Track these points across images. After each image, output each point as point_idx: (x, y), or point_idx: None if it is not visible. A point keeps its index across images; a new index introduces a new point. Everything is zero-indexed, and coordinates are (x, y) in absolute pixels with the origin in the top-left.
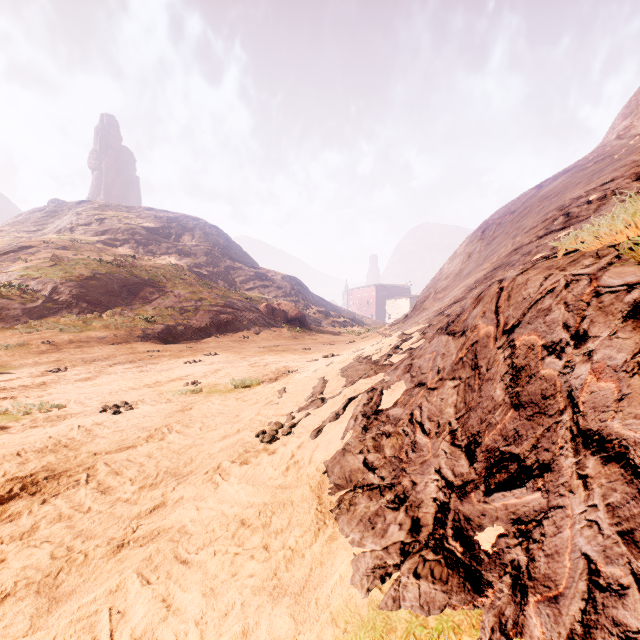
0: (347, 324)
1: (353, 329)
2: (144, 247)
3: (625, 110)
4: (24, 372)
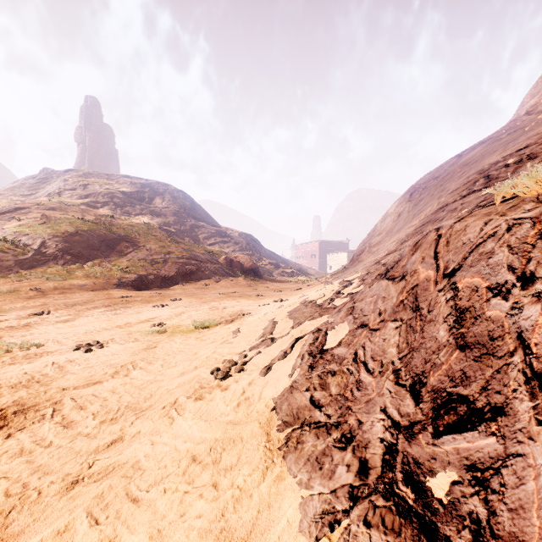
0: (294, 274)
1: (299, 278)
2: (121, 208)
3: (533, 90)
4: (12, 315)
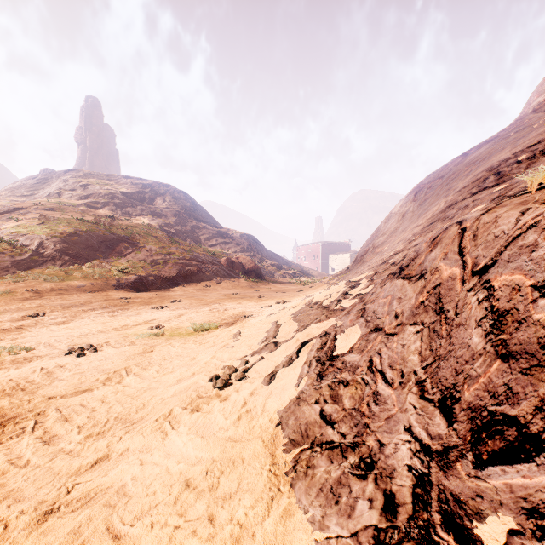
0: (296, 275)
1: (301, 280)
2: (122, 209)
3: (539, 88)
4: (6, 317)
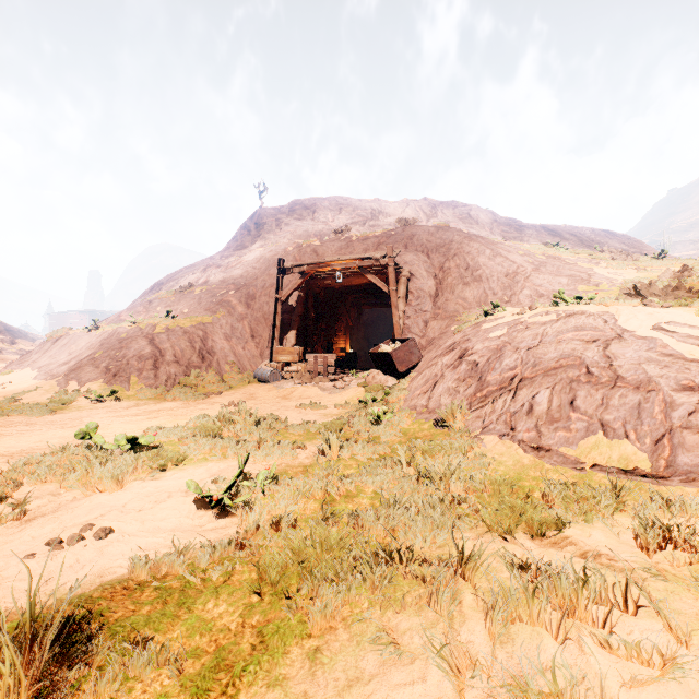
0: None
1: None
2: None
3: (235, 234)
4: None
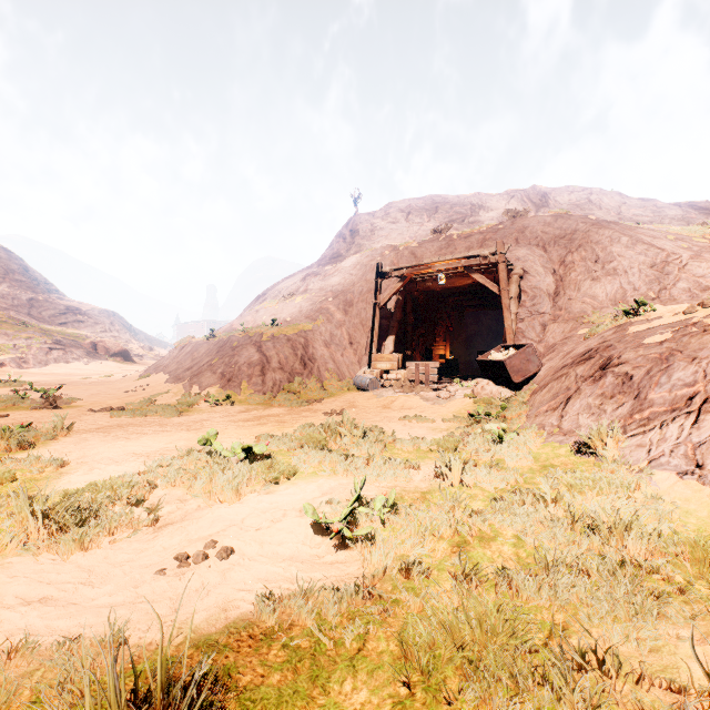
0: None
1: None
2: None
3: (330, 243)
4: None
